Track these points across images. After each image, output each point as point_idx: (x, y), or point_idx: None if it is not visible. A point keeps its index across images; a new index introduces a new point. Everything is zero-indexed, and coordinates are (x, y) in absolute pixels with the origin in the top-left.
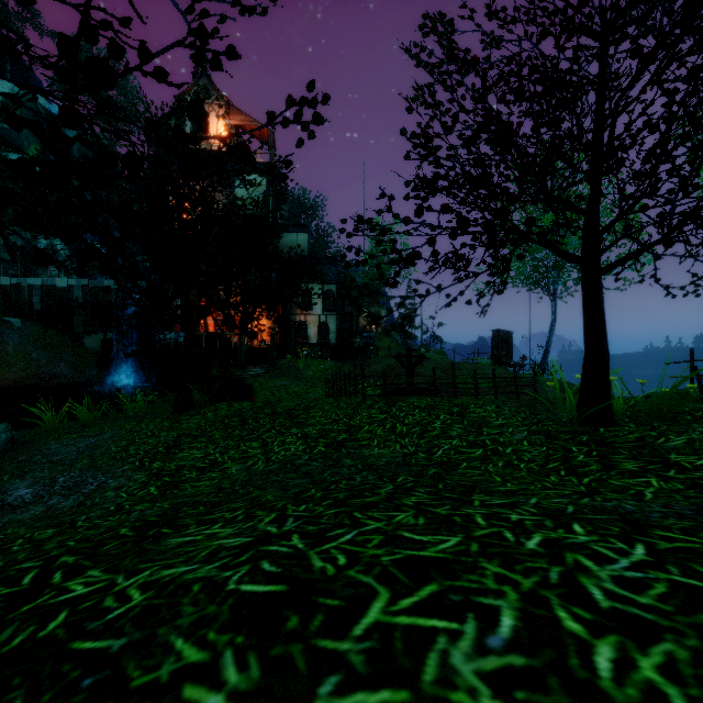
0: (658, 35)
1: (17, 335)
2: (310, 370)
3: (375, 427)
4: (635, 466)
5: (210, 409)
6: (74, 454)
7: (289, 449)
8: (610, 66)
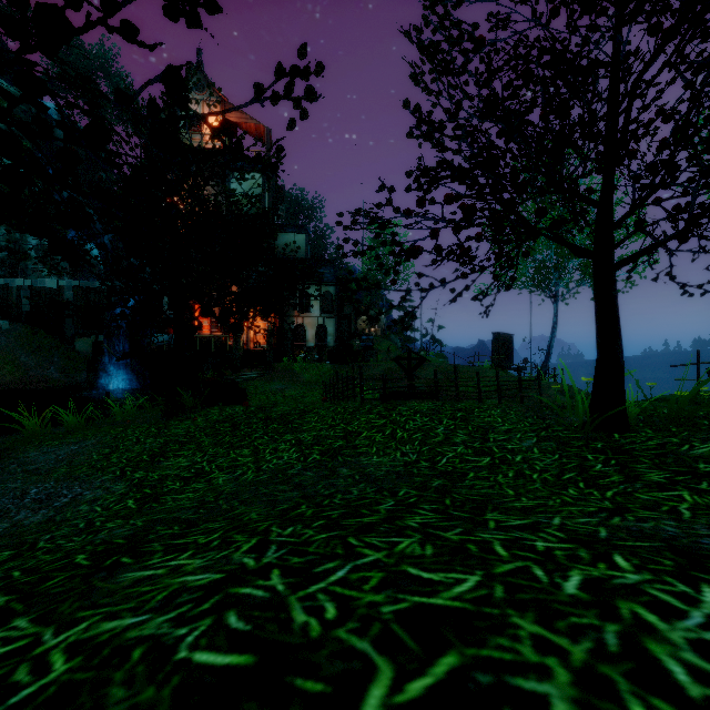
0: (681, 8)
1: (4, 338)
2: (307, 374)
3: (373, 433)
4: (661, 477)
5: (201, 414)
6: (52, 462)
7: (282, 457)
8: (625, 46)
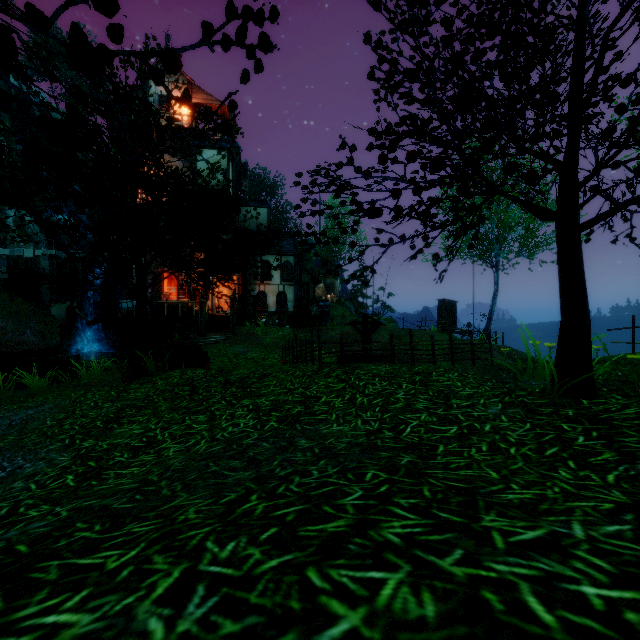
0: None
1: None
2: (268, 337)
3: (333, 398)
4: None
5: (162, 377)
6: (3, 429)
7: (238, 425)
8: None
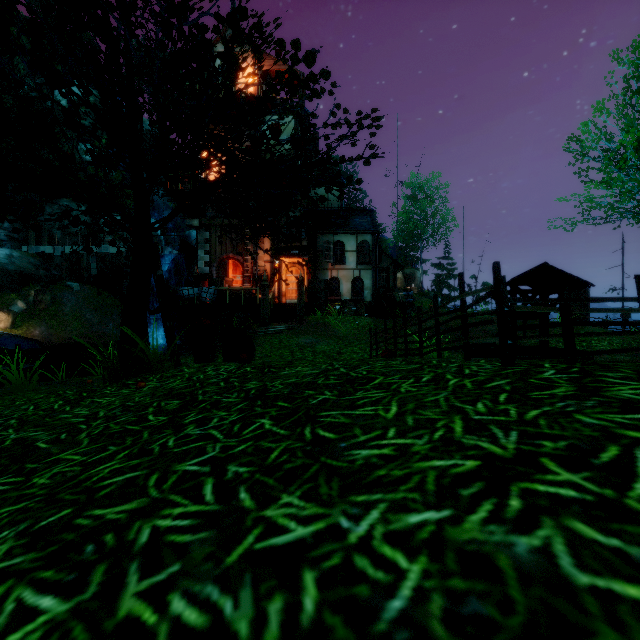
0: None
1: (74, 297)
2: (343, 327)
3: None
4: None
5: (164, 374)
6: None
7: None
8: None
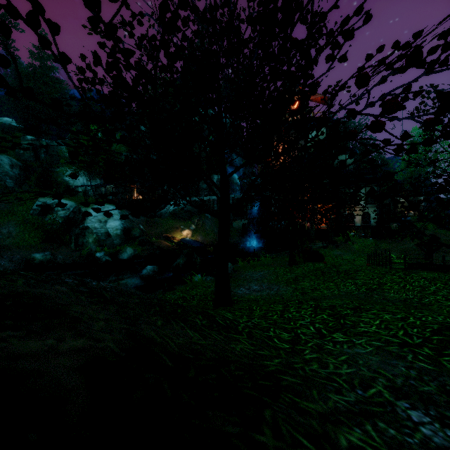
0: None
1: (209, 222)
2: (356, 245)
3: (393, 285)
4: None
5: (304, 265)
6: (259, 277)
7: (348, 288)
8: None
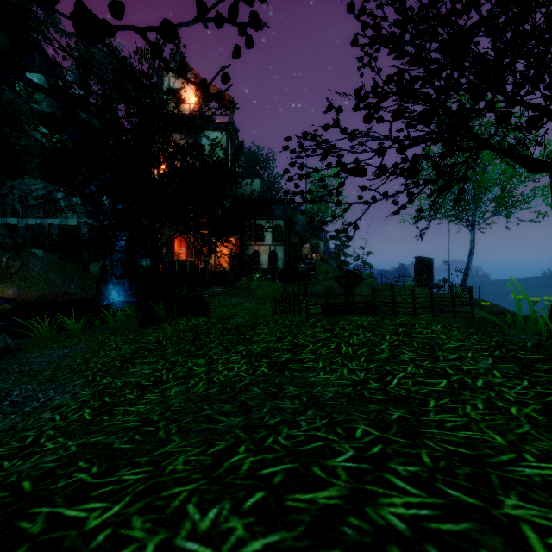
0: None
1: (39, 263)
2: (261, 290)
3: (319, 347)
4: None
5: (171, 323)
6: (44, 364)
7: (232, 369)
8: None
